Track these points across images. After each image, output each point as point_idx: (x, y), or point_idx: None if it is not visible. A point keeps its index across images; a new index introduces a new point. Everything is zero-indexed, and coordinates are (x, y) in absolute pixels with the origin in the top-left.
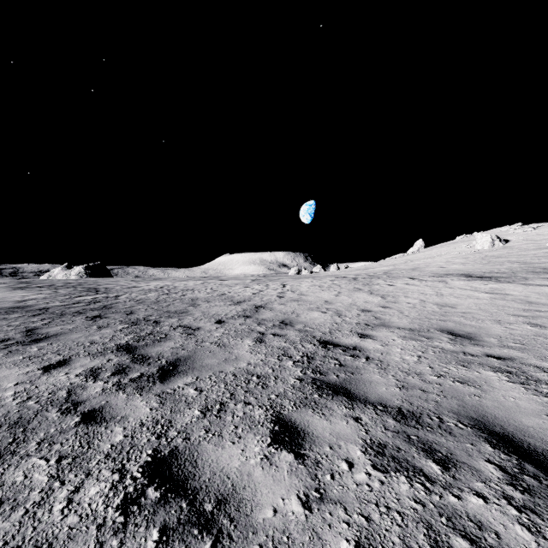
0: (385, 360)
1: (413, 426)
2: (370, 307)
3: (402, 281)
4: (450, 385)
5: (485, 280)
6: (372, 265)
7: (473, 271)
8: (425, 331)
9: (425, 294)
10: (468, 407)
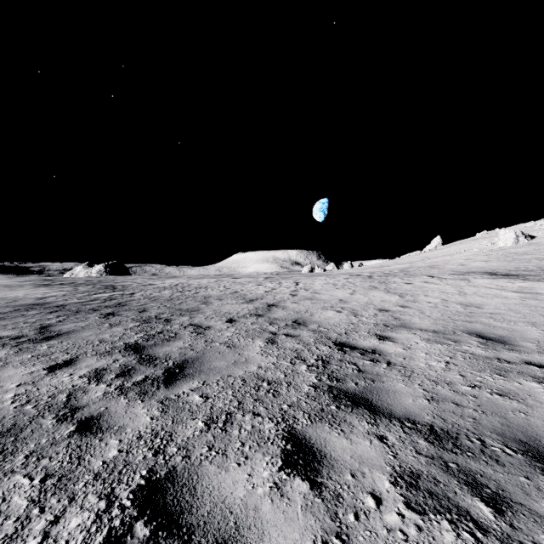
0: (409, 366)
1: (451, 450)
2: (388, 307)
3: (420, 279)
4: (488, 398)
5: (512, 278)
6: (388, 263)
7: (498, 269)
8: (450, 334)
9: (446, 293)
10: (514, 426)
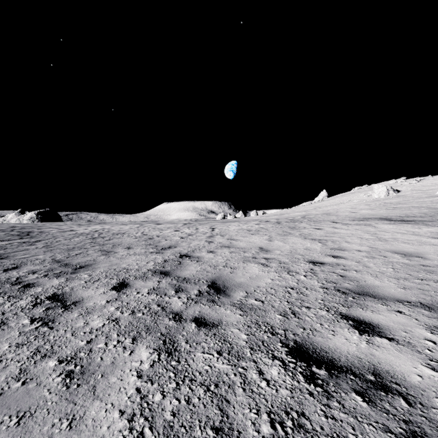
0: None
1: None
2: (318, 257)
3: (326, 224)
4: None
5: (412, 224)
6: (286, 211)
7: (389, 216)
8: None
9: (366, 239)
10: None
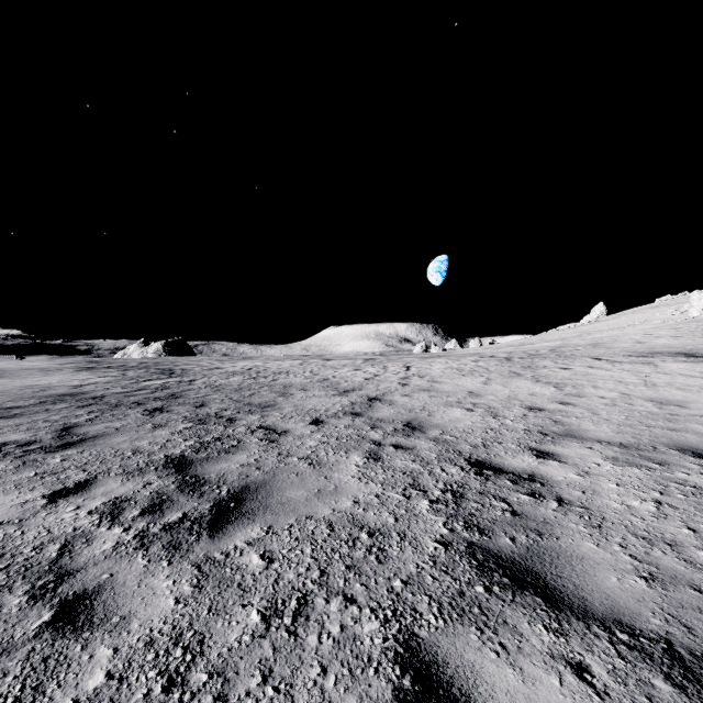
0: (595, 508)
1: None
2: (541, 403)
3: (581, 362)
4: None
5: None
6: (530, 340)
7: (696, 348)
8: (649, 450)
9: (625, 384)
10: None
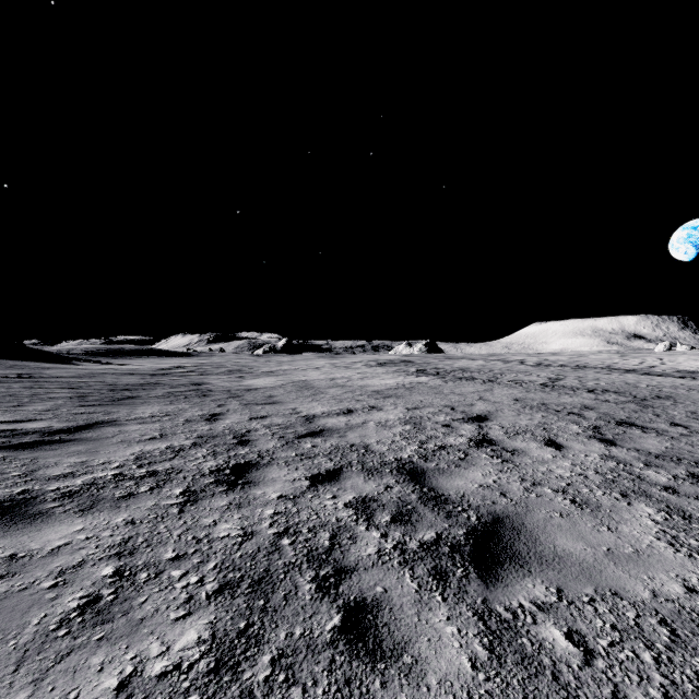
0: None
1: None
2: None
3: None
4: None
5: None
6: None
7: None
8: None
9: None
10: None
